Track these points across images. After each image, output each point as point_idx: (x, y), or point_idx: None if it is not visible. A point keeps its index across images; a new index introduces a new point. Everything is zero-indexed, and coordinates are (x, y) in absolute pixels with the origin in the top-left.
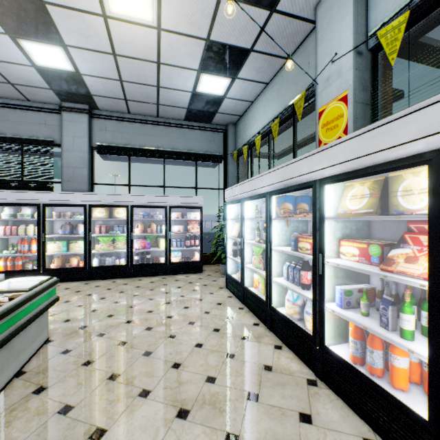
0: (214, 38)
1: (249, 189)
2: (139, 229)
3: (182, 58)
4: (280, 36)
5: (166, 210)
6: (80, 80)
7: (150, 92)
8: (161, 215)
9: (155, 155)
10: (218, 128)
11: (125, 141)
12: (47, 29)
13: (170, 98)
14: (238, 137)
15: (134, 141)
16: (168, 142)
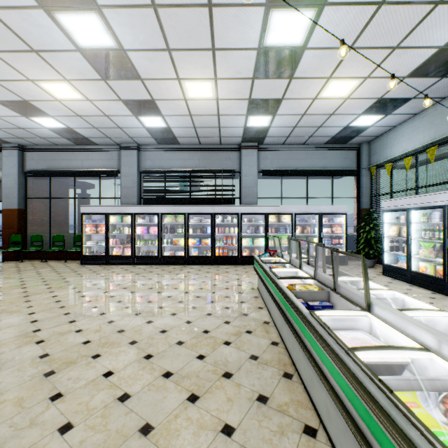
0: (385, 96)
1: (420, 202)
2: (299, 231)
3: (352, 110)
4: (443, 87)
5: (318, 216)
6: (266, 130)
7: (310, 130)
8: (313, 220)
9: (301, 174)
10: (351, 147)
11: (279, 165)
12: (272, 109)
13: (323, 132)
14: (373, 153)
15: (285, 165)
16: (311, 163)
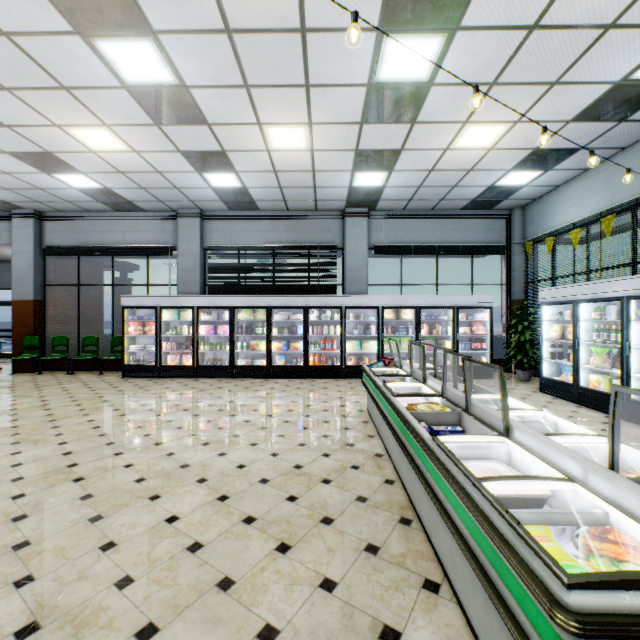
0: (543, 146)
1: (590, 292)
2: (425, 331)
3: (498, 164)
4: (622, 135)
5: (453, 311)
6: (380, 191)
7: (441, 191)
8: (446, 316)
9: (429, 252)
10: (499, 213)
11: (398, 239)
12: (388, 163)
13: (459, 194)
14: (529, 223)
15: (407, 239)
16: (442, 236)
